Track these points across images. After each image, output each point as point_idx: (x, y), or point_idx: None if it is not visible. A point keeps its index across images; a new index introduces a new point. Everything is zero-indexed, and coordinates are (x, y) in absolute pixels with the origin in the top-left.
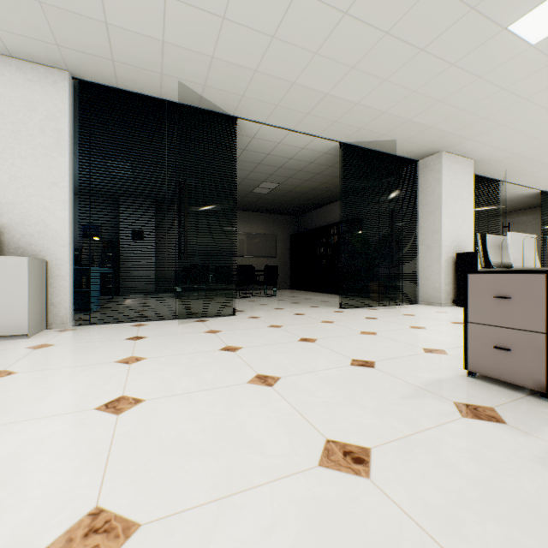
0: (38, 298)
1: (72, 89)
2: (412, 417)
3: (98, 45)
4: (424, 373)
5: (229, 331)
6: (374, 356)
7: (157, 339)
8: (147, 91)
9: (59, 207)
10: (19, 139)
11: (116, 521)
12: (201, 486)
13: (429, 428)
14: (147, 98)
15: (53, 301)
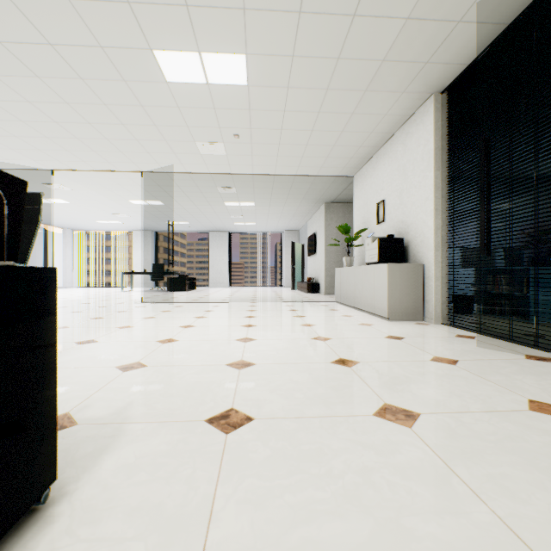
0: (406, 294)
1: (442, 104)
2: (112, 392)
3: (406, 70)
4: (133, 453)
5: (449, 367)
6: (248, 445)
7: (389, 342)
8: (485, 39)
9: (429, 217)
10: (414, 174)
11: (170, 342)
12: (165, 348)
13: (96, 392)
14: (499, 40)
15: (426, 298)
